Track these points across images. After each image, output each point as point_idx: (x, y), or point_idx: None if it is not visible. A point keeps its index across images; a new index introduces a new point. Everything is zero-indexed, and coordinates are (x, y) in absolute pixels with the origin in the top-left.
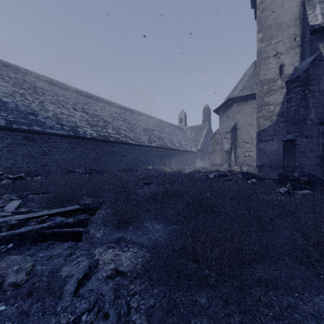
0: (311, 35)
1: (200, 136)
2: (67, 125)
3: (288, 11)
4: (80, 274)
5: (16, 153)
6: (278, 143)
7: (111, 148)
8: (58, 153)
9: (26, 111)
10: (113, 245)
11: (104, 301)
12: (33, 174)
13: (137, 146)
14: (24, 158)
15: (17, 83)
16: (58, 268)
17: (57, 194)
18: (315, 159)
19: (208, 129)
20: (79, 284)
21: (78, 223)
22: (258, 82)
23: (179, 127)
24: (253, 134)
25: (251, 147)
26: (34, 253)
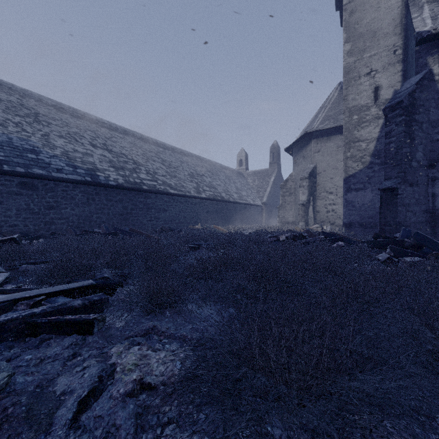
0: (417, 45)
1: (267, 185)
2: (82, 167)
3: (386, 14)
4: (83, 390)
5: (9, 205)
6: (373, 193)
7: (144, 199)
8: (69, 206)
9: (22, 146)
10: (139, 340)
11: (117, 438)
12: (32, 236)
13: (180, 196)
14: (19, 213)
15: (11, 108)
16: (51, 378)
17: (62, 264)
18: (423, 214)
19: (277, 174)
20: (82, 406)
21: (89, 306)
22: (345, 110)
23: (239, 172)
24: (338, 182)
25: (336, 198)
26: (17, 354)
